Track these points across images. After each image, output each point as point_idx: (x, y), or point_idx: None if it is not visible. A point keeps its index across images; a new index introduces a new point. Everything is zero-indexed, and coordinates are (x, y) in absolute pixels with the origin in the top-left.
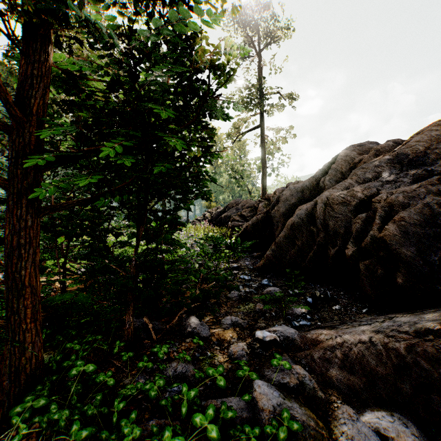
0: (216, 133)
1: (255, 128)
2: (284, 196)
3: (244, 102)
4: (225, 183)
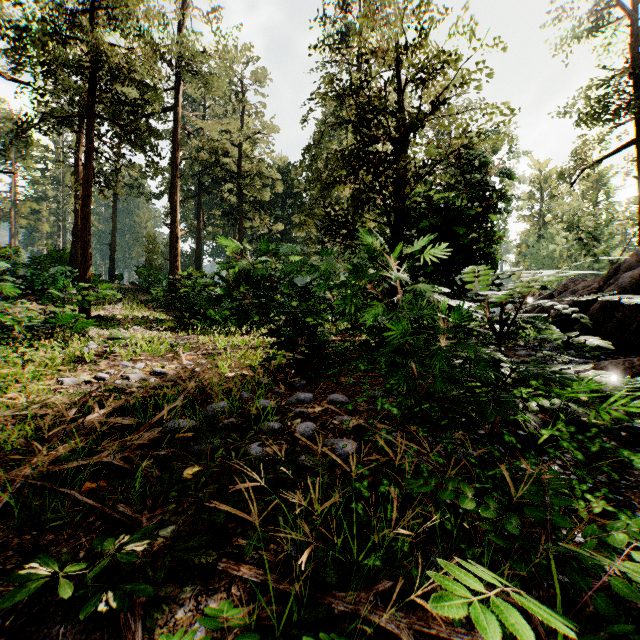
0: (492, 232)
1: (621, 148)
2: (625, 263)
3: (592, 113)
4: (560, 253)
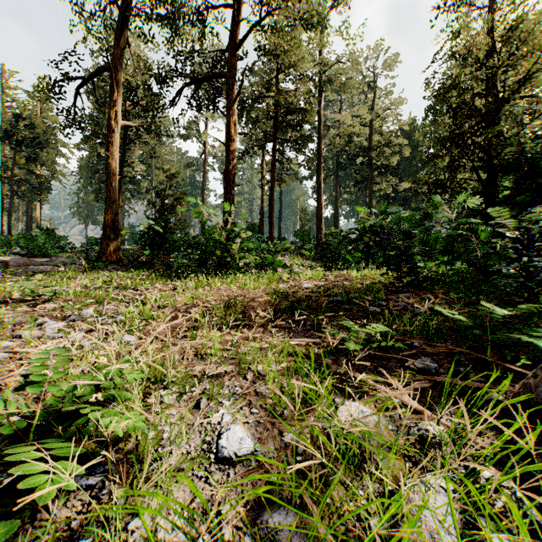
0: None
1: None
2: None
3: None
4: None
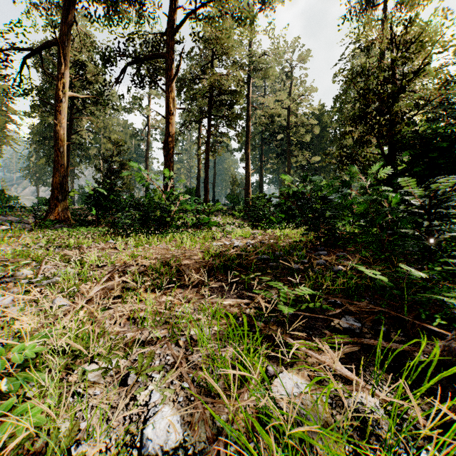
0: None
1: None
2: None
3: None
4: None
